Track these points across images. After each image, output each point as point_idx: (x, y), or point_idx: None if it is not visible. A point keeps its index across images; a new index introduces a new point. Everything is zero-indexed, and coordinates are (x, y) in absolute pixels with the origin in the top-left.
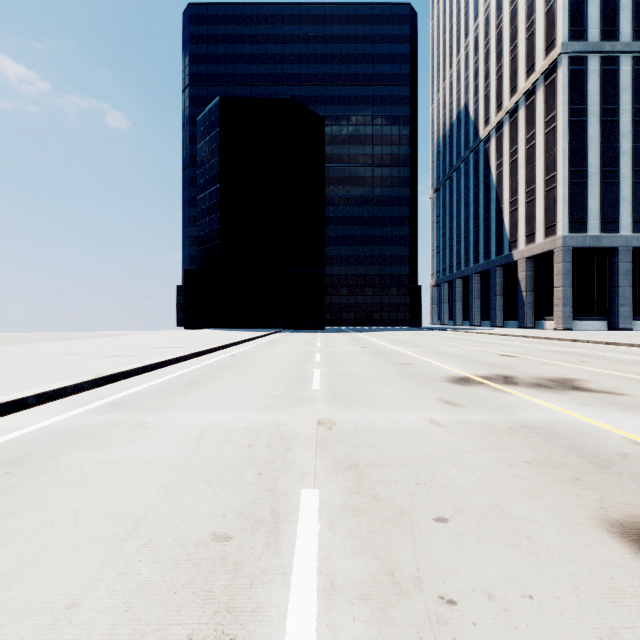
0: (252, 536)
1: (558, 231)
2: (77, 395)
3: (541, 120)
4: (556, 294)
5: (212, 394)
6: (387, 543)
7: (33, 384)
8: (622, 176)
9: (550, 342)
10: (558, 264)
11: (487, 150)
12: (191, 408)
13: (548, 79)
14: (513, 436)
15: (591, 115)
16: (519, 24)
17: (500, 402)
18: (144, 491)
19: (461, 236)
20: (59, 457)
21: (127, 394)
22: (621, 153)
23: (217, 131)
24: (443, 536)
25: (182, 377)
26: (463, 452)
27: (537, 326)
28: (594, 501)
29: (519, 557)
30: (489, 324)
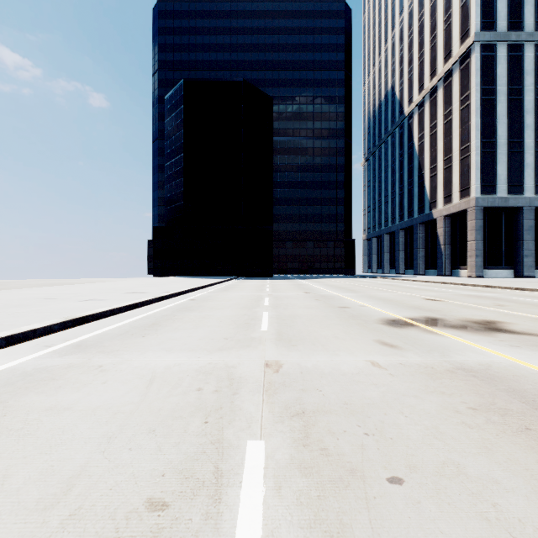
0: (191, 503)
1: (471, 193)
2: (45, 337)
3: (457, 99)
4: (470, 247)
5: (169, 336)
6: (339, 513)
7: (6, 327)
8: (526, 146)
9: (467, 288)
10: (471, 221)
11: (410, 125)
12: (148, 350)
13: (463, 64)
14: (453, 379)
15: (500, 94)
16: (438, 17)
17: (434, 344)
18: (85, 443)
19: (388, 198)
20: (9, 403)
21: (91, 336)
22: (525, 126)
23: (181, 108)
24: (400, 503)
25: (144, 319)
26: (407, 397)
27: (453, 274)
28: None
29: (490, 534)
30: (412, 272)
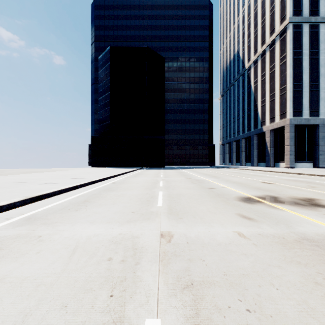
0: None
1: (287, 116)
2: (9, 211)
3: (278, 58)
4: (286, 149)
5: (94, 210)
6: None
7: None
8: (321, 87)
9: (286, 174)
10: (287, 133)
11: (249, 74)
12: (77, 222)
13: (282, 36)
14: (302, 249)
15: (304, 55)
16: (266, 8)
17: (278, 217)
18: (1, 323)
19: (235, 119)
20: None
21: (41, 210)
22: (320, 75)
23: (109, 64)
24: None
25: (80, 197)
26: (272, 267)
27: (276, 166)
28: None
29: None
30: (250, 164)
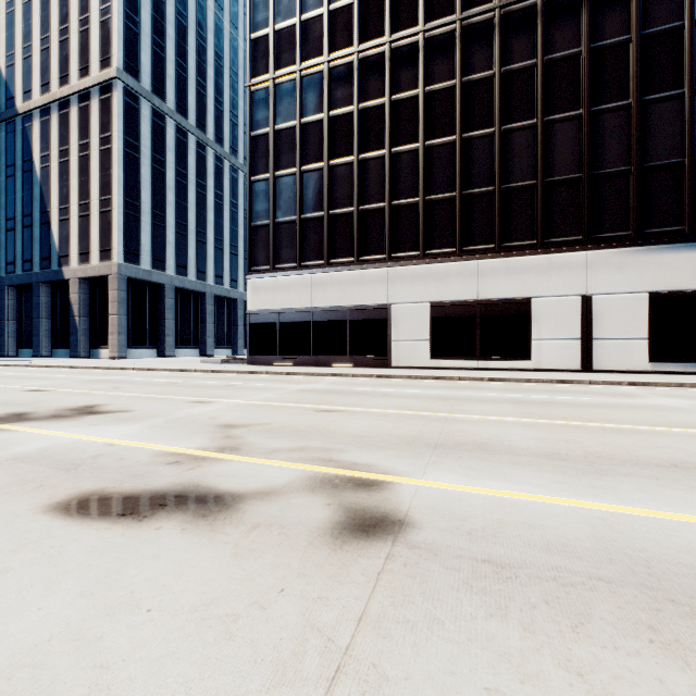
0: None
1: (114, 257)
2: None
3: (97, 133)
4: (112, 322)
5: None
6: None
7: None
8: (169, 223)
9: (99, 372)
10: (114, 291)
11: (29, 131)
12: None
13: (104, 94)
14: None
15: (144, 156)
16: (72, 8)
17: None
18: None
19: None
20: None
21: None
22: (168, 203)
23: None
24: None
25: None
26: None
27: (93, 355)
28: (47, 496)
29: None
30: (32, 353)
